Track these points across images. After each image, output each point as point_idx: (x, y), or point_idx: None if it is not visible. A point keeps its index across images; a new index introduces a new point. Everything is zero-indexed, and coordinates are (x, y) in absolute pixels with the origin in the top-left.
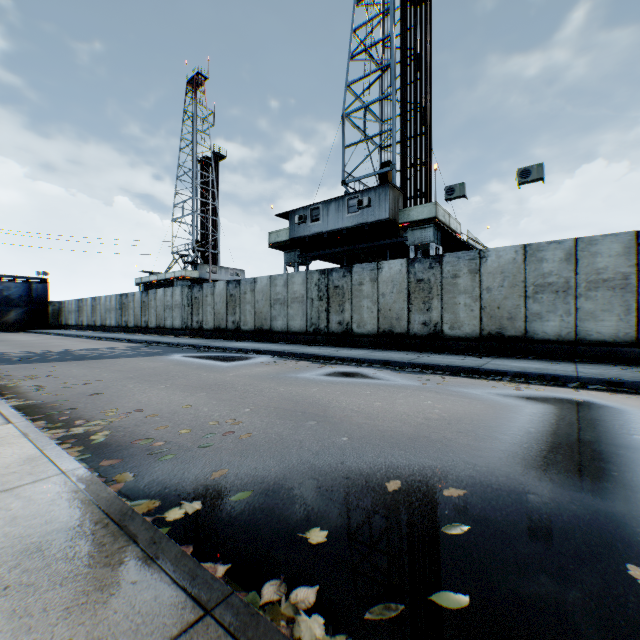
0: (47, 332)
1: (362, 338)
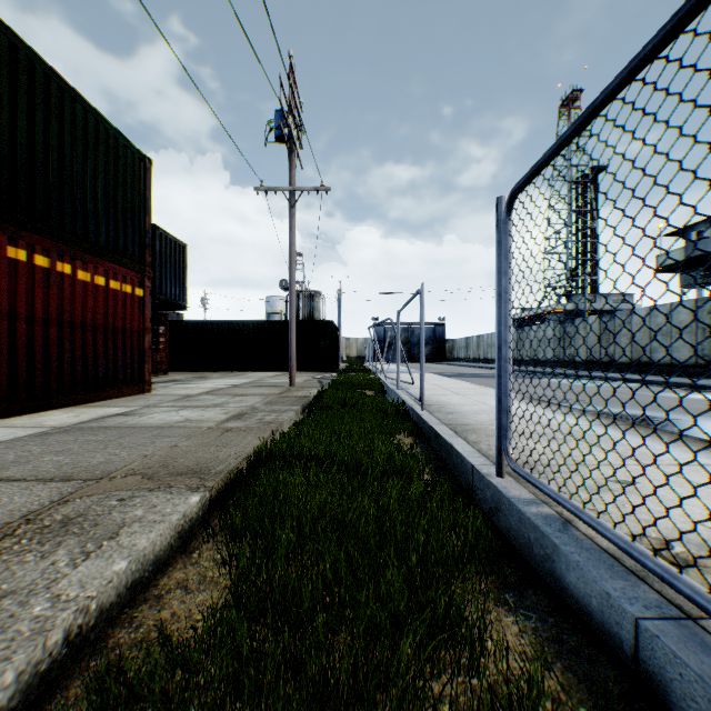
0: (446, 363)
1: None
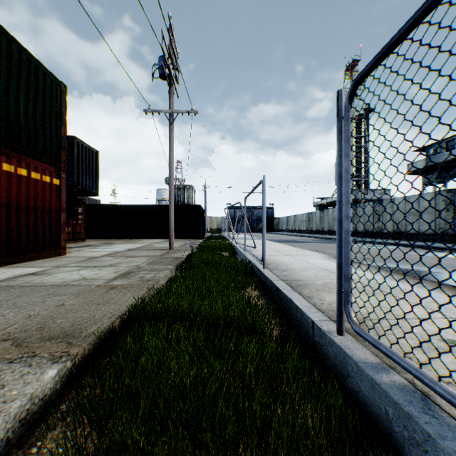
0: (274, 233)
1: None
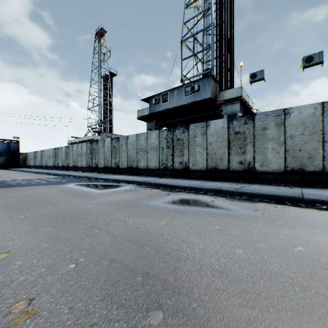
0: (16, 169)
1: (196, 173)
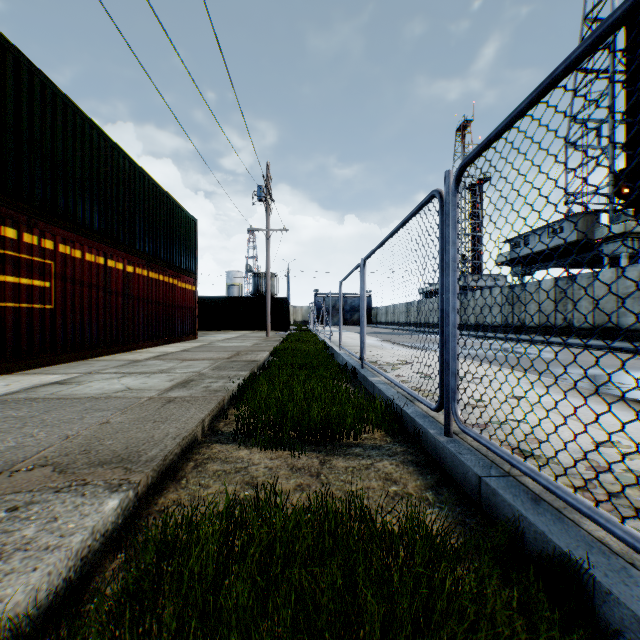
0: (371, 326)
1: (529, 329)
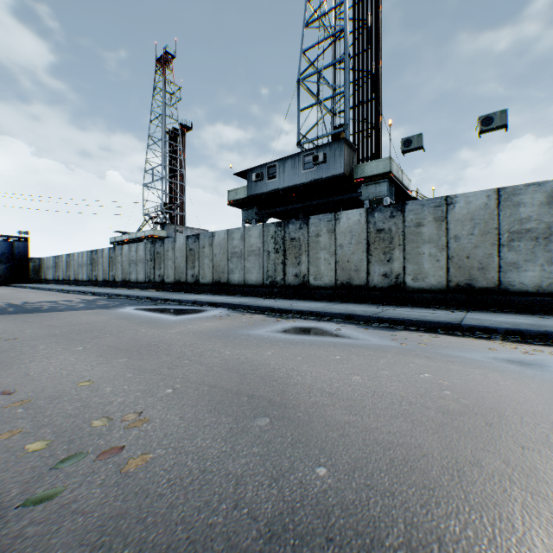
0: (25, 286)
1: (319, 290)
